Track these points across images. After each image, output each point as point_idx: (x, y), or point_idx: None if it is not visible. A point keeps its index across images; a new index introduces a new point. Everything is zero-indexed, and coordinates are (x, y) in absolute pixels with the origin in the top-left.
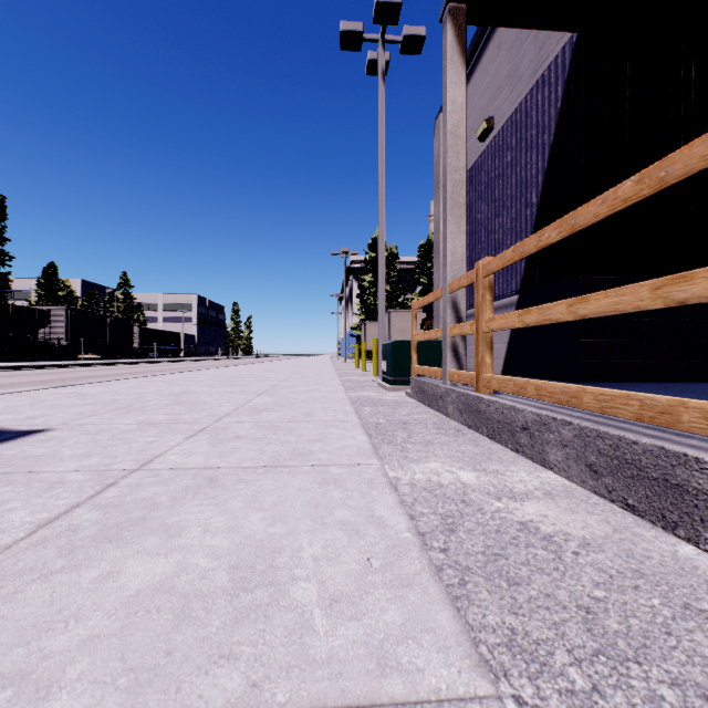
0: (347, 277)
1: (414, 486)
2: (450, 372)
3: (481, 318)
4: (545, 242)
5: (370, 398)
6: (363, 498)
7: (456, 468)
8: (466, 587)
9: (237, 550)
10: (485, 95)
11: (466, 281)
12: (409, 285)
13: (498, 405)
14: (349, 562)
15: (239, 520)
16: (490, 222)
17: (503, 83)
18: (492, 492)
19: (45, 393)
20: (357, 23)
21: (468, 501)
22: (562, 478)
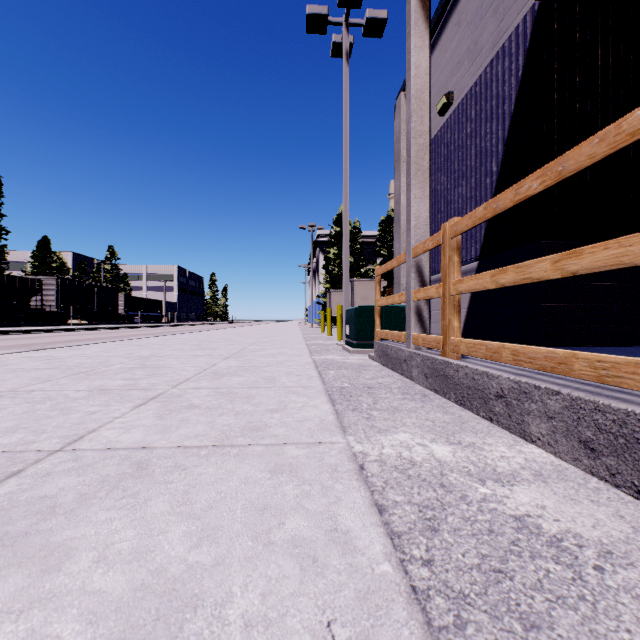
0: (314, 249)
1: (383, 463)
2: (415, 336)
3: (448, 280)
4: (525, 195)
5: (334, 361)
6: (324, 496)
7: (428, 440)
8: (466, 633)
9: (131, 602)
10: (444, 72)
11: (431, 244)
12: (371, 257)
13: (468, 370)
14: (298, 632)
15: (153, 537)
16: (450, 193)
17: (463, 58)
18: (474, 473)
19: (16, 356)
20: (323, 7)
21: (447, 485)
22: (548, 453)
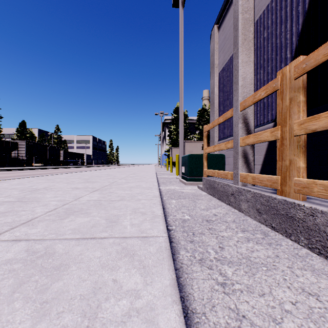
0: (163, 127)
1: None
2: (243, 175)
3: (289, 121)
4: None
5: (175, 191)
6: None
7: None
8: None
9: None
10: None
11: (264, 93)
12: (193, 131)
13: None
14: None
15: None
16: None
17: None
18: None
19: None
20: None
21: None
22: None
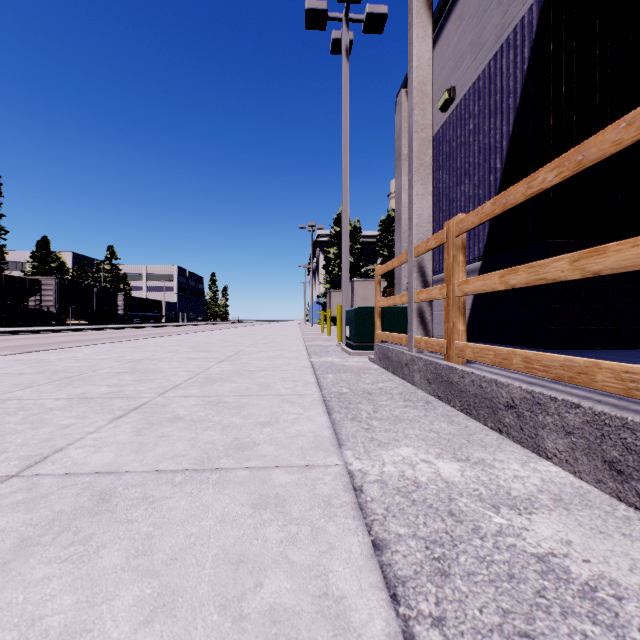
0: (314, 249)
1: (384, 485)
2: (417, 338)
3: (453, 281)
4: (538, 188)
5: (333, 364)
6: (314, 542)
7: (433, 456)
8: None
9: None
10: (446, 67)
11: (434, 242)
12: (371, 257)
13: (474, 377)
14: None
15: (95, 607)
16: (452, 191)
17: (466, 52)
18: (486, 497)
19: (4, 359)
20: (322, 2)
21: (457, 513)
22: (566, 472)
